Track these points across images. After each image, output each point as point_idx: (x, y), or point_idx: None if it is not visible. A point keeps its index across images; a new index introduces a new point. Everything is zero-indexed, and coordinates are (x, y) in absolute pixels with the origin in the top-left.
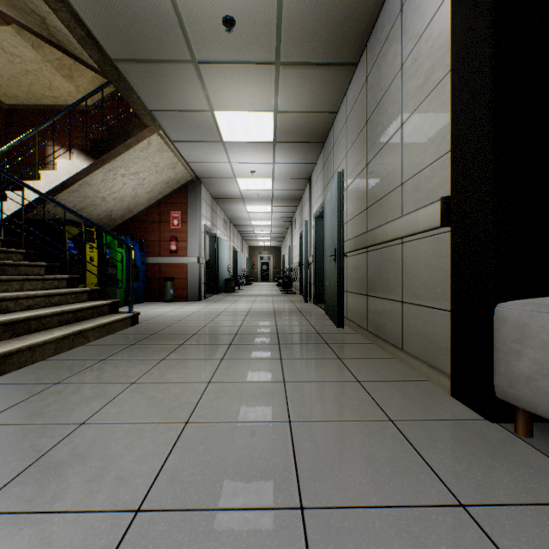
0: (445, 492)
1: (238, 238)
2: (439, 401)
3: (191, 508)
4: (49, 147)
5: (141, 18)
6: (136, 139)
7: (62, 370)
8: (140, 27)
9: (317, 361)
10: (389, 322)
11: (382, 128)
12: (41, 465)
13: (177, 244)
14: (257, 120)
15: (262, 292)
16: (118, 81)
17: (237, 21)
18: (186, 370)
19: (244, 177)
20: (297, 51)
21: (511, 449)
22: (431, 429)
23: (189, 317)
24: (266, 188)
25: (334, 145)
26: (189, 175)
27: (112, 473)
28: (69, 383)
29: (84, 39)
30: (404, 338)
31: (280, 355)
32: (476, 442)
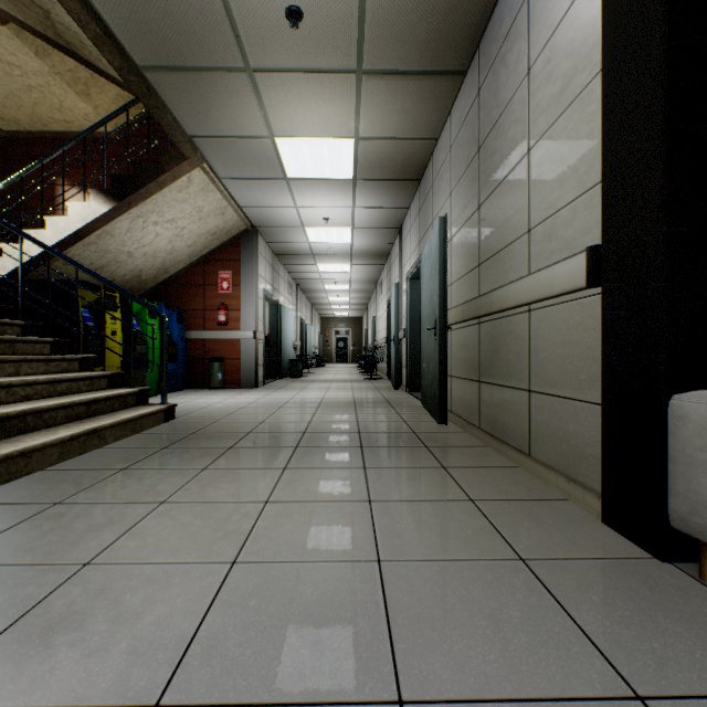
0: (612, 676)
1: (307, 307)
2: (586, 529)
3: (236, 702)
4: (59, 186)
5: (176, 9)
6: (173, 175)
7: (66, 483)
8: (175, 22)
9: (414, 471)
10: (511, 417)
11: (500, 156)
12: (21, 630)
13: (227, 313)
14: (332, 150)
15: (338, 377)
16: (147, 96)
17: (305, 12)
18: (236, 483)
19: (314, 226)
20: (385, 55)
21: (698, 605)
22: (579, 573)
23: (242, 410)
24: (343, 240)
25: (434, 182)
26: (242, 223)
27: (123, 642)
28: (74, 502)
29: (100, 39)
30: (532, 440)
31: (364, 463)
32: (646, 593)
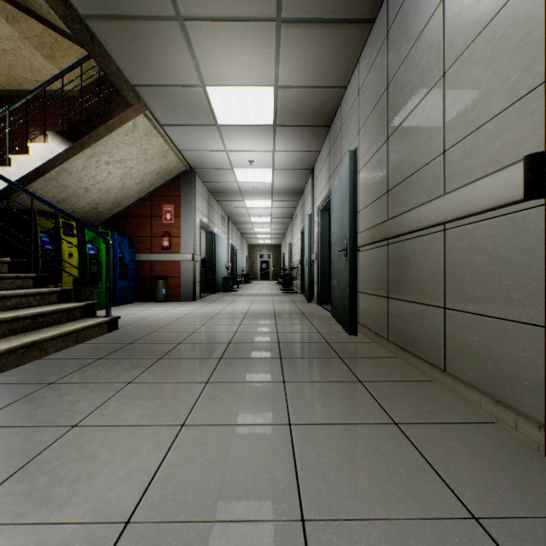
0: None
1: (237, 236)
2: (532, 467)
3: None
4: (33, 135)
5: None
6: (119, 120)
7: None
8: None
9: (332, 386)
10: (423, 332)
11: (410, 87)
12: None
13: (169, 239)
14: (255, 98)
15: (261, 292)
16: (91, 44)
17: None
18: (155, 401)
19: (241, 167)
20: (302, 3)
21: None
22: None
23: (178, 321)
24: (265, 180)
25: (343, 126)
26: (182, 165)
27: None
28: None
29: None
30: (448, 356)
31: (283, 376)
32: None
